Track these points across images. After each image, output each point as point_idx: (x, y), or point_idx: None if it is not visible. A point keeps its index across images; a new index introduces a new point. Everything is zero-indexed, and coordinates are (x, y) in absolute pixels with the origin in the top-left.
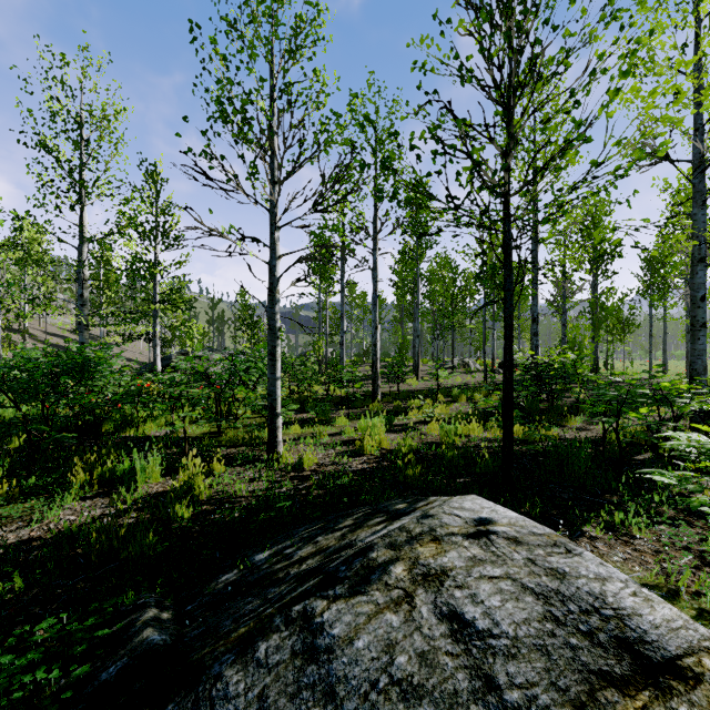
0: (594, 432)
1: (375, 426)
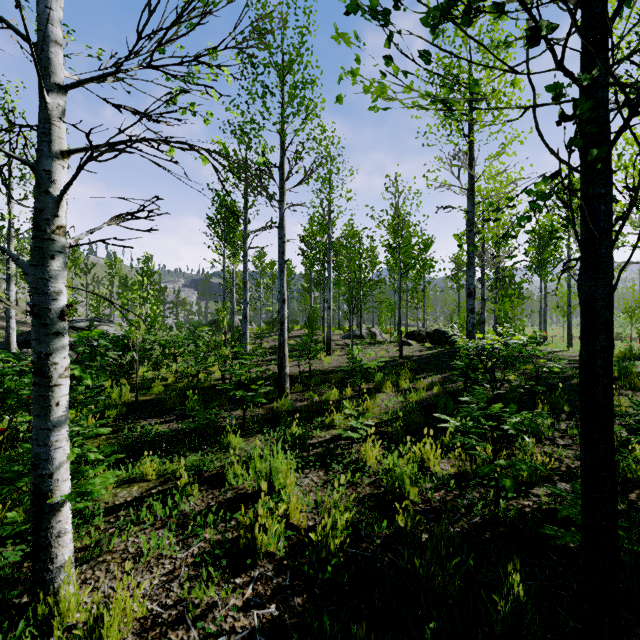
0: None
1: (279, 470)
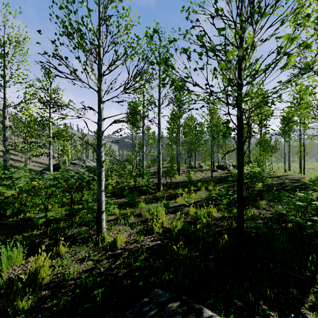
0: (274, 212)
1: (159, 212)
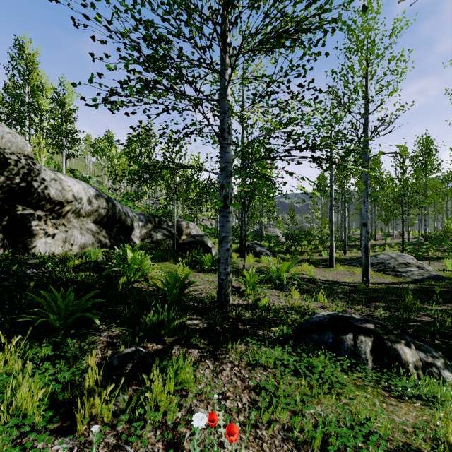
0: (437, 254)
1: None
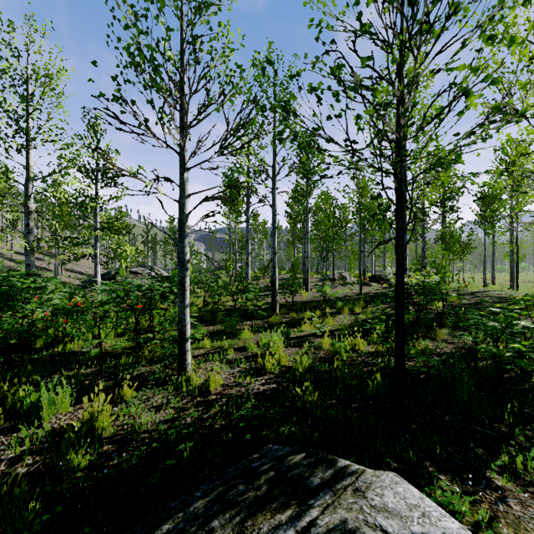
0: (459, 345)
1: (275, 343)
